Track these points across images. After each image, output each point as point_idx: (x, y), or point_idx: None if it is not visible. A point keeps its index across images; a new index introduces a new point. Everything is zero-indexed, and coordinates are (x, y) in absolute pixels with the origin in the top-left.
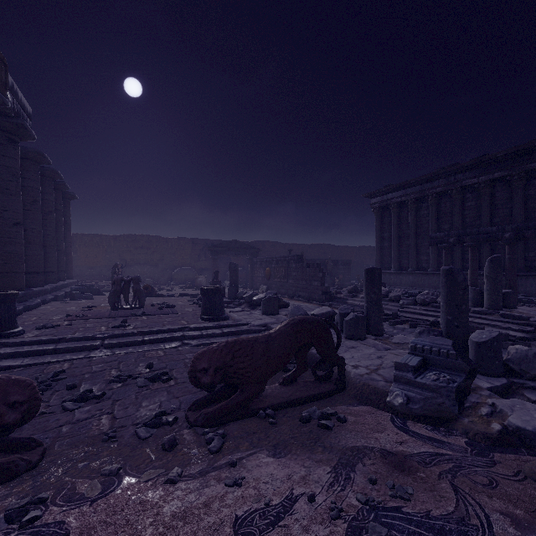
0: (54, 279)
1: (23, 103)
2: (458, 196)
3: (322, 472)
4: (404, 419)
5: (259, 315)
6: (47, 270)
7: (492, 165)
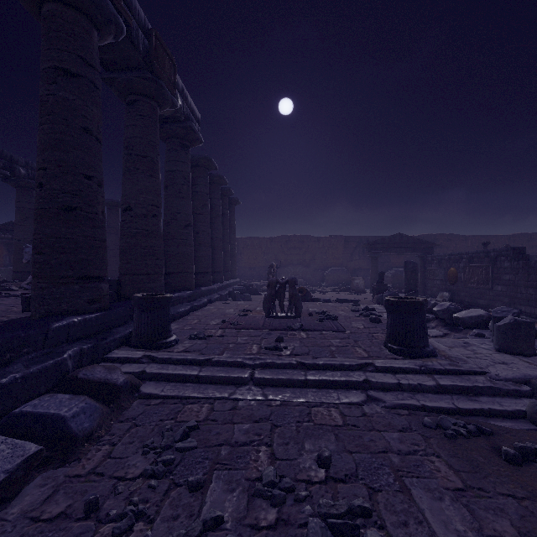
0: (220, 278)
1: (192, 108)
2: None
3: None
4: None
5: (490, 351)
6: (215, 271)
7: None
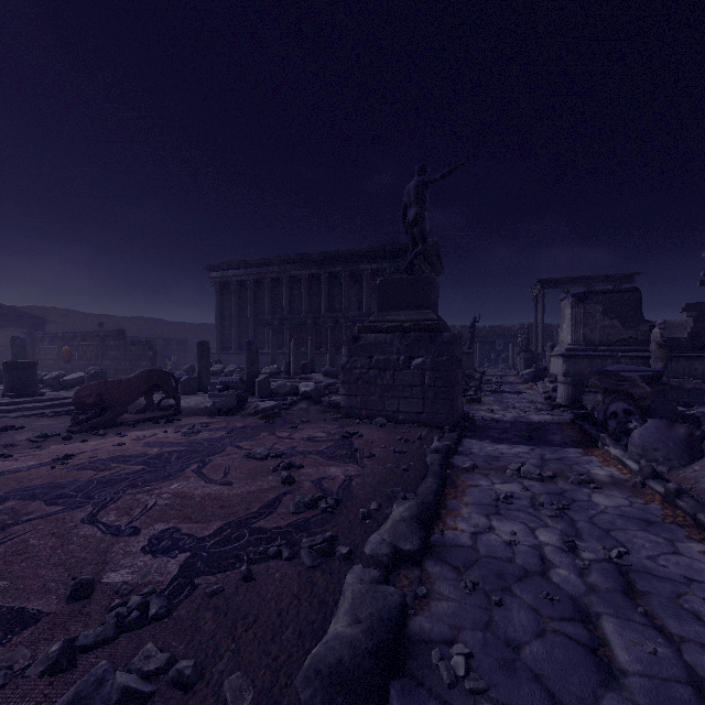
0: None
1: None
2: (288, 284)
3: (170, 429)
4: (214, 416)
5: None
6: None
7: (310, 263)
